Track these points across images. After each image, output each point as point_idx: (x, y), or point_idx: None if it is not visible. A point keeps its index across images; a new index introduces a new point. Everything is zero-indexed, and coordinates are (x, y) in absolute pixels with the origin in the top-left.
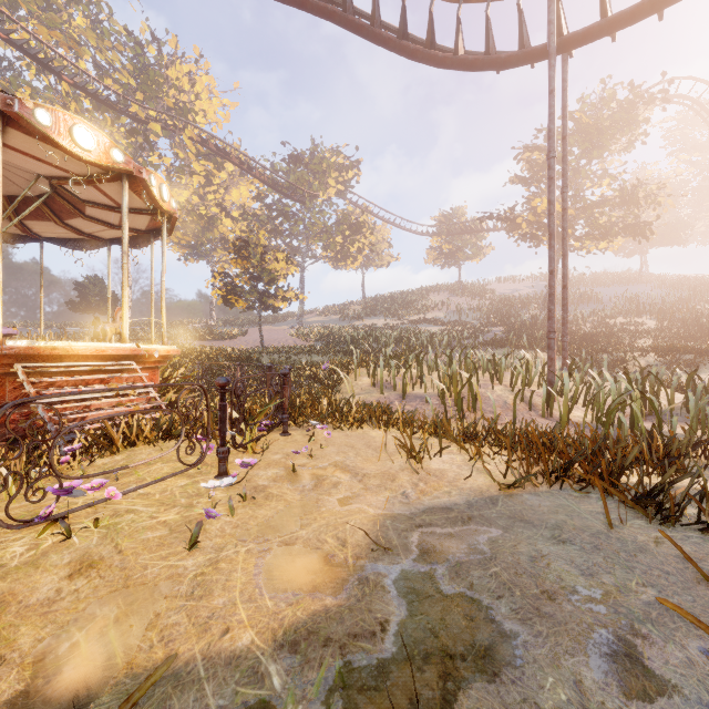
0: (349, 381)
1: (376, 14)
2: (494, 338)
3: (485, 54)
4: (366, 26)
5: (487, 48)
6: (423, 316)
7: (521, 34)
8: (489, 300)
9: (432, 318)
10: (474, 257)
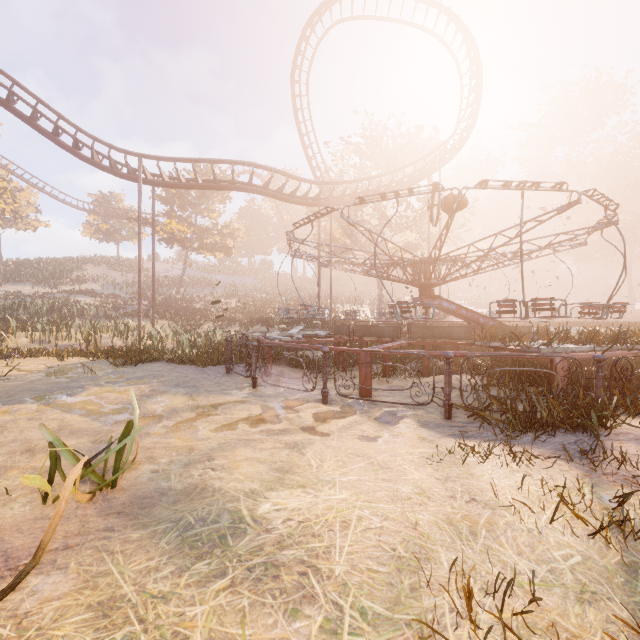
0: (10, 341)
1: (34, 116)
2: (135, 310)
3: (110, 168)
4: (26, 117)
5: (111, 166)
6: (78, 286)
7: (128, 169)
8: (143, 277)
9: (87, 290)
10: (132, 239)
